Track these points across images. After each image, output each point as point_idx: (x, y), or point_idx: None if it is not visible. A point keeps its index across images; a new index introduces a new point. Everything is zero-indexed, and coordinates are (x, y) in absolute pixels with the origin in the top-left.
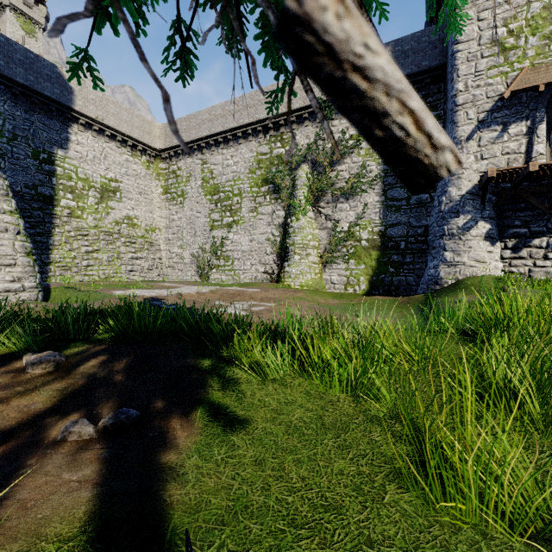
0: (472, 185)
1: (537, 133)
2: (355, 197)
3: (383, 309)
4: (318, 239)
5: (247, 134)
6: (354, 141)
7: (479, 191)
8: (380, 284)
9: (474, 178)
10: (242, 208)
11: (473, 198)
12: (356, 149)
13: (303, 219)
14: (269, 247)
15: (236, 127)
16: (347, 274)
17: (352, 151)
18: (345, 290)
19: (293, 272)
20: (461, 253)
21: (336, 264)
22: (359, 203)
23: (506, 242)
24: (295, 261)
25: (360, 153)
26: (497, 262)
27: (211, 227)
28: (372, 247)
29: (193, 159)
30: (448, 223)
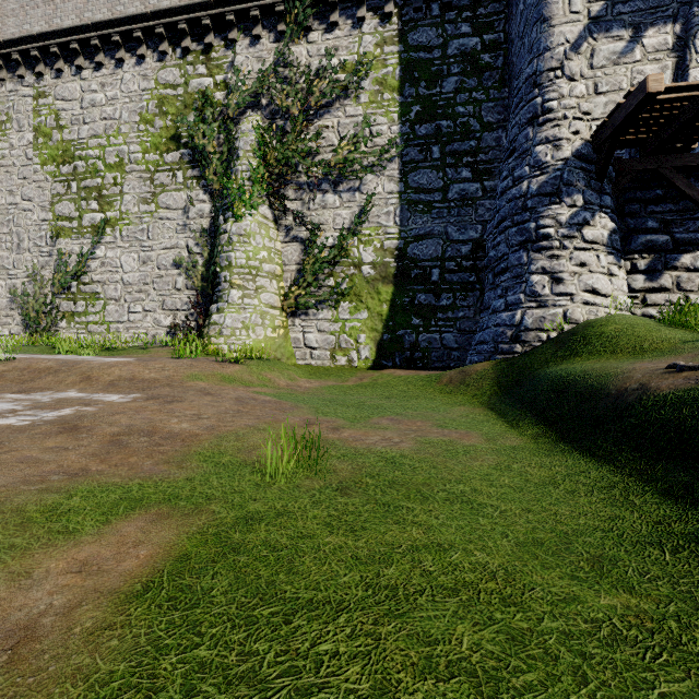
0: (581, 142)
1: (696, 45)
2: (351, 181)
3: (414, 396)
4: (281, 261)
5: (135, 39)
6: (350, 74)
7: (592, 156)
8: (397, 347)
9: (585, 128)
10: (125, 194)
11: (585, 167)
12: (353, 91)
13: (249, 217)
14: (182, 276)
15: (109, 20)
16: (335, 330)
17: (345, 94)
18: (332, 359)
19: (228, 323)
20: (564, 276)
21: (316, 310)
22: (358, 193)
23: (634, 261)
24: (232, 302)
25: (359, 100)
26: (624, 297)
27: (56, 231)
28: (381, 279)
29: (15, 86)
30: (538, 217)
